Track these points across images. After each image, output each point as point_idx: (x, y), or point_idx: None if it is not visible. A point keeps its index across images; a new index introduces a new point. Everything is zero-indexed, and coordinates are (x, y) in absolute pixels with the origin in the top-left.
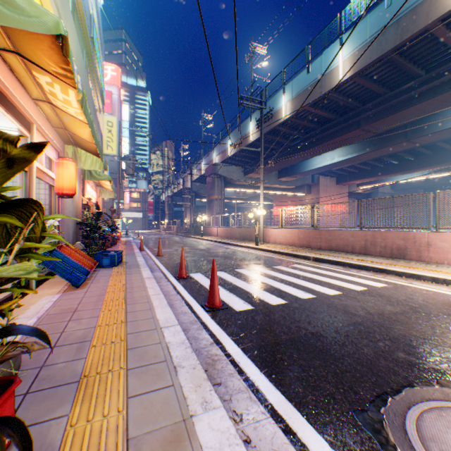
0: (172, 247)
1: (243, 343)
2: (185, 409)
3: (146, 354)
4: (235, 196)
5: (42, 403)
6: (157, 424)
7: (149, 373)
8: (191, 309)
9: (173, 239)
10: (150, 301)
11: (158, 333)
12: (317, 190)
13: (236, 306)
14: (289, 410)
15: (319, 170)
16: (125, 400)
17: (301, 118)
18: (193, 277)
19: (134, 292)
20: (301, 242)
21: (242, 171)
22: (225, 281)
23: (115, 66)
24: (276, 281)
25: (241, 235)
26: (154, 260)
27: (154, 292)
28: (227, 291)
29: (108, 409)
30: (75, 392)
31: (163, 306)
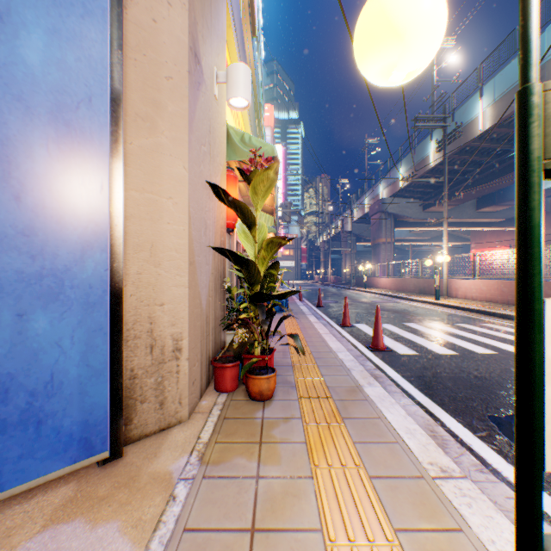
0: (330, 299)
1: (402, 372)
2: (357, 383)
3: (327, 361)
4: (409, 237)
5: (277, 370)
6: (341, 385)
7: (332, 369)
8: (356, 348)
9: (330, 290)
10: (321, 337)
11: (333, 354)
12: (549, 221)
13: (399, 351)
14: (432, 405)
15: (550, 192)
16: (321, 375)
17: (509, 124)
18: (356, 327)
19: (307, 330)
20: (505, 297)
21: (418, 205)
22: (390, 332)
23: (267, 106)
24: (451, 337)
25: (416, 288)
26: (315, 310)
27: (323, 331)
28: (391, 339)
29: (312, 376)
30: (292, 369)
31: (333, 341)
